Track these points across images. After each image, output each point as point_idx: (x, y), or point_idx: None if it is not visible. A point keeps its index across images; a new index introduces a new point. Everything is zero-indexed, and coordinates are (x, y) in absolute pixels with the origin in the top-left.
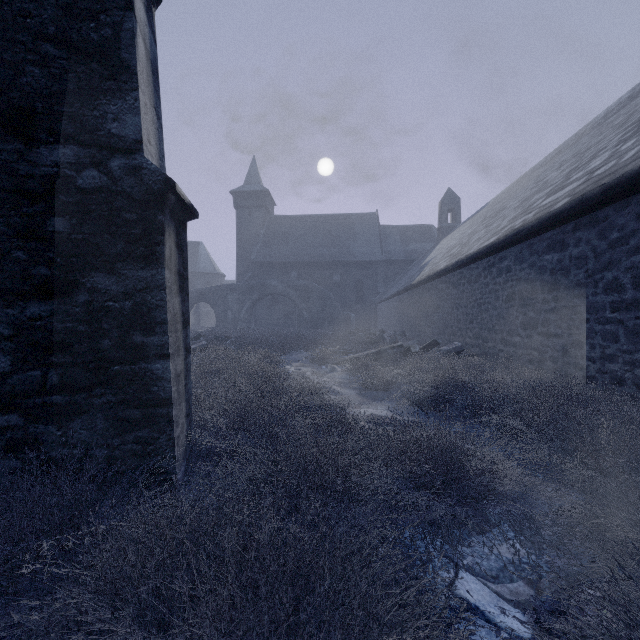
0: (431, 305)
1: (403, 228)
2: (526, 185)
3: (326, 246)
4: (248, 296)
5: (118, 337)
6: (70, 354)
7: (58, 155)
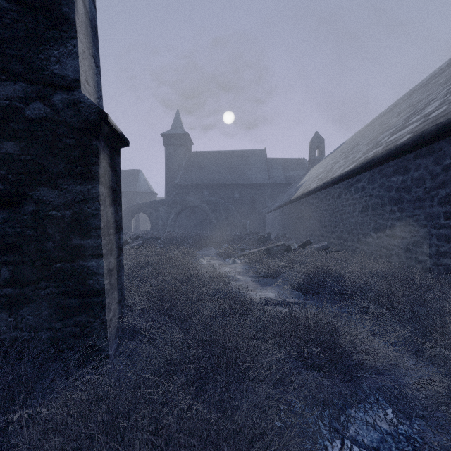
0: (305, 215)
1: (284, 160)
2: (373, 128)
3: (229, 173)
4: (173, 208)
5: (60, 240)
6: (19, 254)
7: (9, 90)
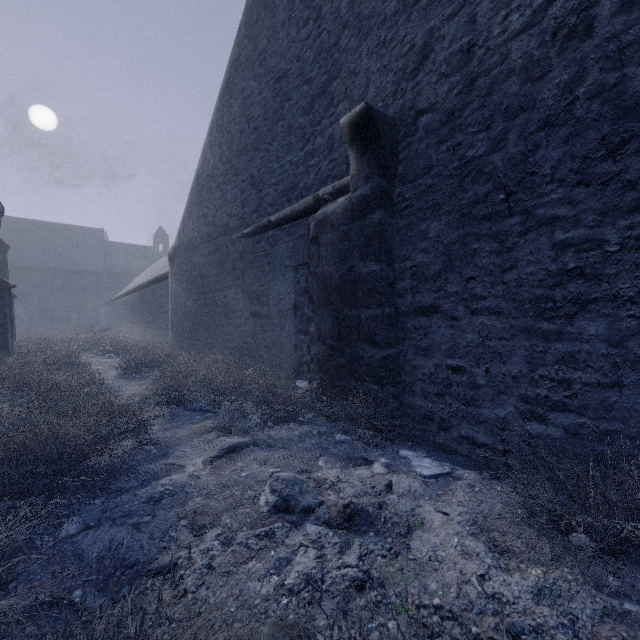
0: (118, 312)
1: (127, 246)
2: None
3: (46, 253)
4: None
5: None
6: None
7: None
